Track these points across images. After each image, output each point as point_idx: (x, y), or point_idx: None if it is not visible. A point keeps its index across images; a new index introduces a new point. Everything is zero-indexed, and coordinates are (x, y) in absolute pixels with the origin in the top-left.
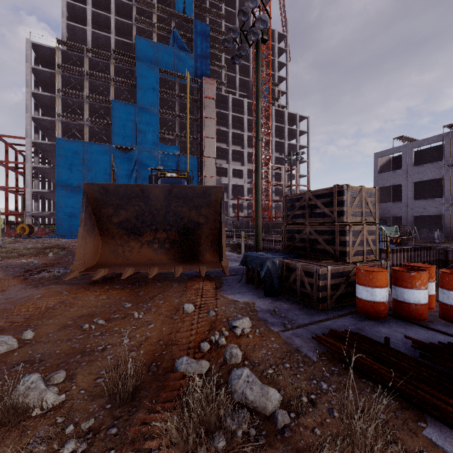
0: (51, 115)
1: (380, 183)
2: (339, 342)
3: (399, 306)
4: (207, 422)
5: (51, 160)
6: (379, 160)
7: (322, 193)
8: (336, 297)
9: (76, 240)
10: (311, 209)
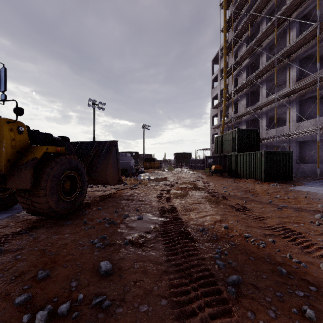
0: None
1: None
2: None
3: None
4: None
5: None
6: None
7: None
8: None
9: None
10: None
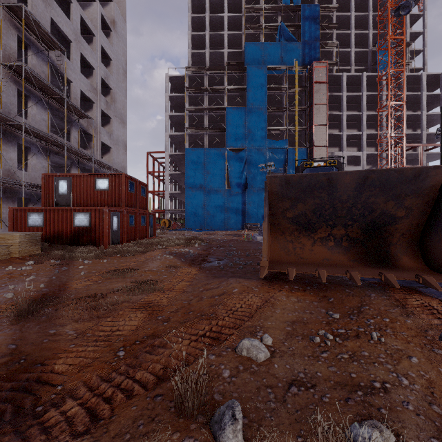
0: (180, 131)
1: None
2: None
3: None
4: None
5: (180, 167)
6: None
7: None
8: None
9: (202, 232)
10: None
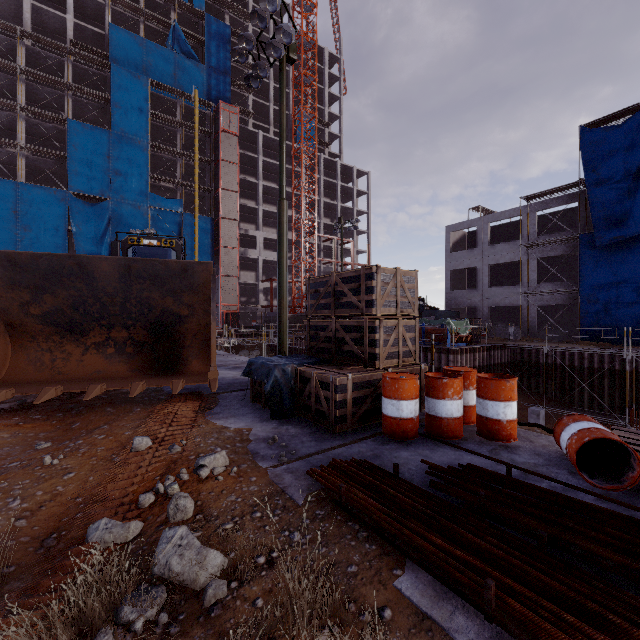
0: None
1: (452, 265)
2: (337, 475)
3: (431, 422)
4: (91, 616)
5: None
6: (451, 235)
7: (350, 276)
8: (360, 415)
9: None
10: (338, 297)
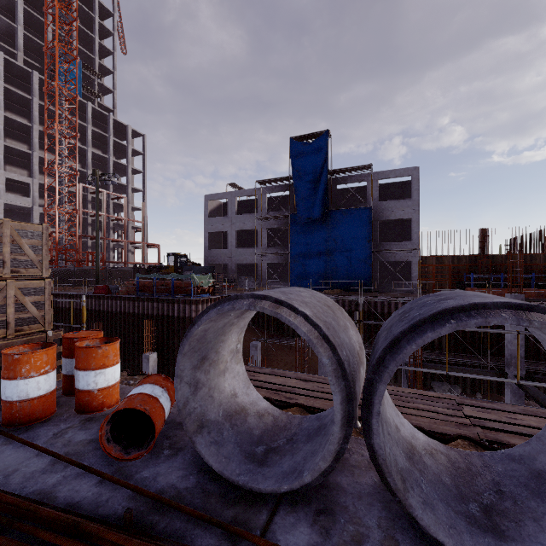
0: None
1: (210, 228)
2: None
3: (2, 408)
4: None
5: None
6: (209, 203)
7: None
8: None
9: None
10: None
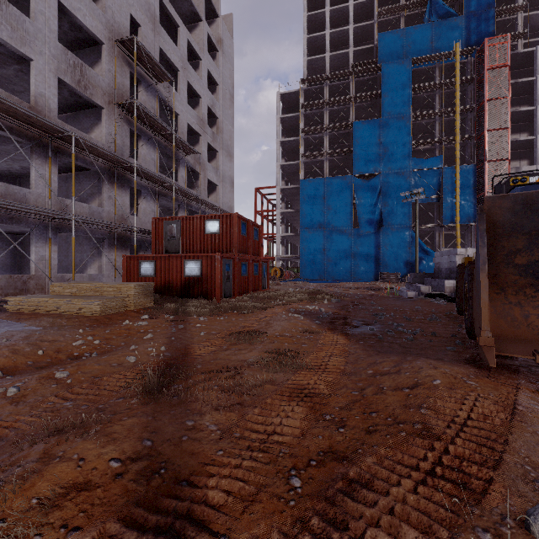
0: (293, 160)
1: None
2: None
3: None
4: None
5: (292, 204)
6: None
7: None
8: None
9: (322, 284)
10: None
